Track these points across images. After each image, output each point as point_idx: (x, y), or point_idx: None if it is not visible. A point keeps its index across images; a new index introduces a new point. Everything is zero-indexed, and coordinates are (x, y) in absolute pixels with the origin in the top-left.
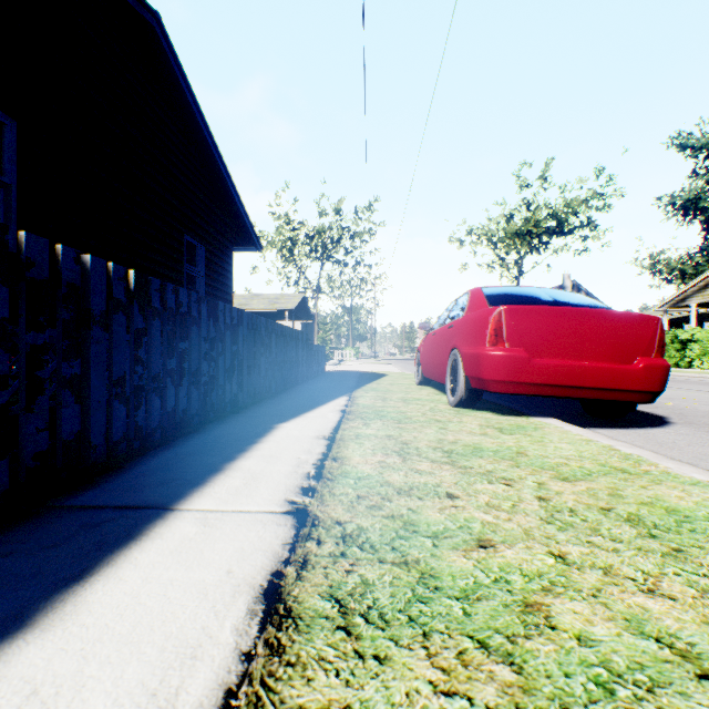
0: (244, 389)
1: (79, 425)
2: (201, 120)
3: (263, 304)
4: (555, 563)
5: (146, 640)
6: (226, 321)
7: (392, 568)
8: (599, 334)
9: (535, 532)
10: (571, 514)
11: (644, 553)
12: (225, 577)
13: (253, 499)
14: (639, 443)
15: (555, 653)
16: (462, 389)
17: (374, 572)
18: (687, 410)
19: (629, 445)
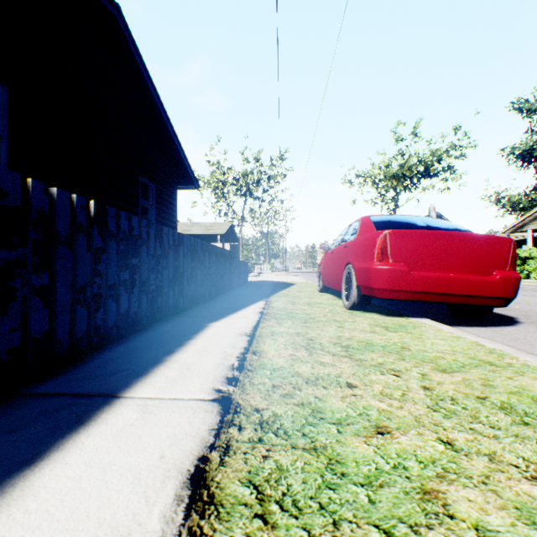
0: (184, 295)
1: (47, 326)
2: (152, 88)
3: (200, 230)
4: (445, 449)
5: (81, 528)
6: (170, 242)
7: (303, 454)
8: (464, 252)
9: (424, 419)
10: (452, 402)
11: (521, 440)
12: (157, 462)
13: (186, 387)
14: (497, 339)
15: None
16: (355, 295)
17: (288, 457)
18: (531, 312)
19: (492, 341)
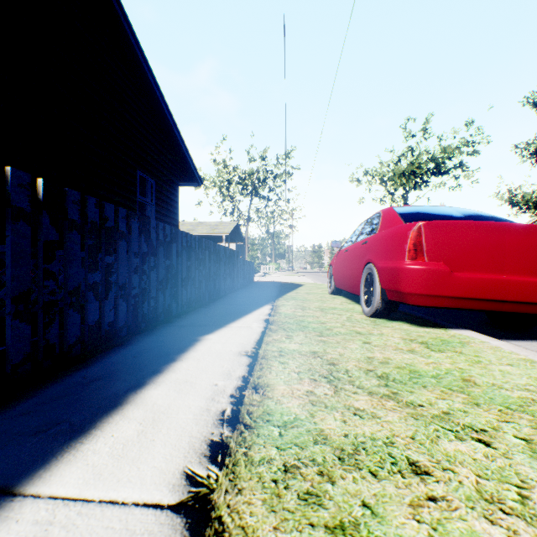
0: (178, 299)
1: None
2: (150, 75)
3: (205, 229)
4: None
5: None
6: (159, 238)
7: None
8: (521, 247)
9: None
10: None
11: None
12: None
13: (138, 469)
14: None
15: None
16: (378, 301)
17: None
18: None
19: None
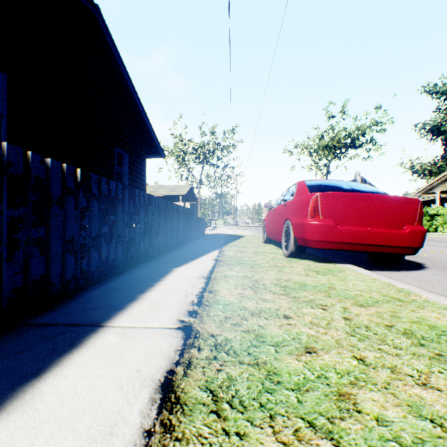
0: (152, 245)
1: (43, 270)
2: (125, 74)
3: (165, 191)
4: (358, 364)
5: (79, 421)
6: (141, 202)
7: (248, 368)
8: (381, 210)
9: (343, 342)
10: (366, 329)
11: (417, 357)
12: (135, 374)
13: (156, 319)
14: (407, 281)
15: (361, 430)
16: (292, 245)
17: (236, 370)
18: (436, 259)
19: (401, 282)
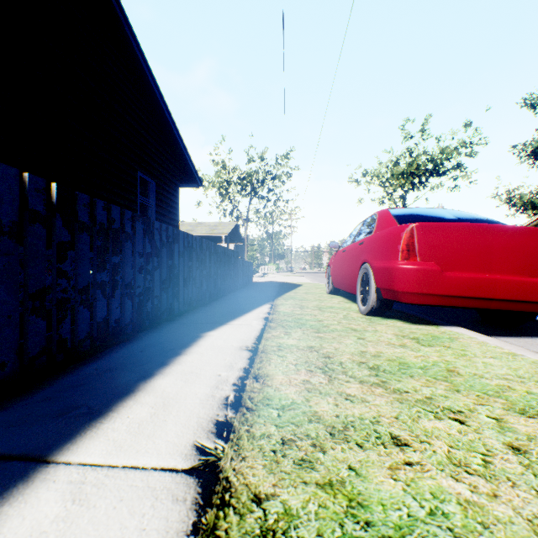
0: (180, 298)
1: None
2: (151, 78)
3: (205, 230)
4: None
5: None
6: (162, 239)
7: None
8: (508, 248)
9: None
10: None
11: None
12: None
13: (154, 442)
14: None
15: None
16: (373, 299)
17: None
18: None
19: None
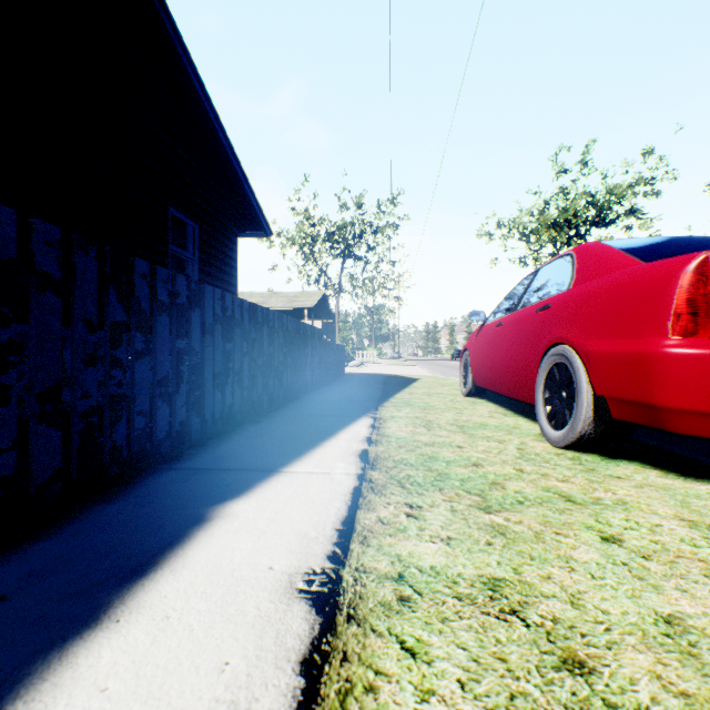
0: (204, 410)
1: None
2: (187, 62)
3: (281, 302)
4: None
5: None
6: (158, 297)
7: None
8: None
9: None
10: None
11: None
12: None
13: None
14: None
15: None
16: (586, 419)
17: None
18: None
19: None
